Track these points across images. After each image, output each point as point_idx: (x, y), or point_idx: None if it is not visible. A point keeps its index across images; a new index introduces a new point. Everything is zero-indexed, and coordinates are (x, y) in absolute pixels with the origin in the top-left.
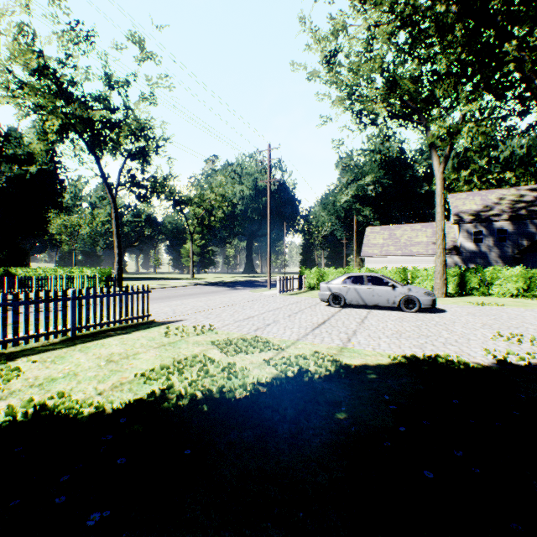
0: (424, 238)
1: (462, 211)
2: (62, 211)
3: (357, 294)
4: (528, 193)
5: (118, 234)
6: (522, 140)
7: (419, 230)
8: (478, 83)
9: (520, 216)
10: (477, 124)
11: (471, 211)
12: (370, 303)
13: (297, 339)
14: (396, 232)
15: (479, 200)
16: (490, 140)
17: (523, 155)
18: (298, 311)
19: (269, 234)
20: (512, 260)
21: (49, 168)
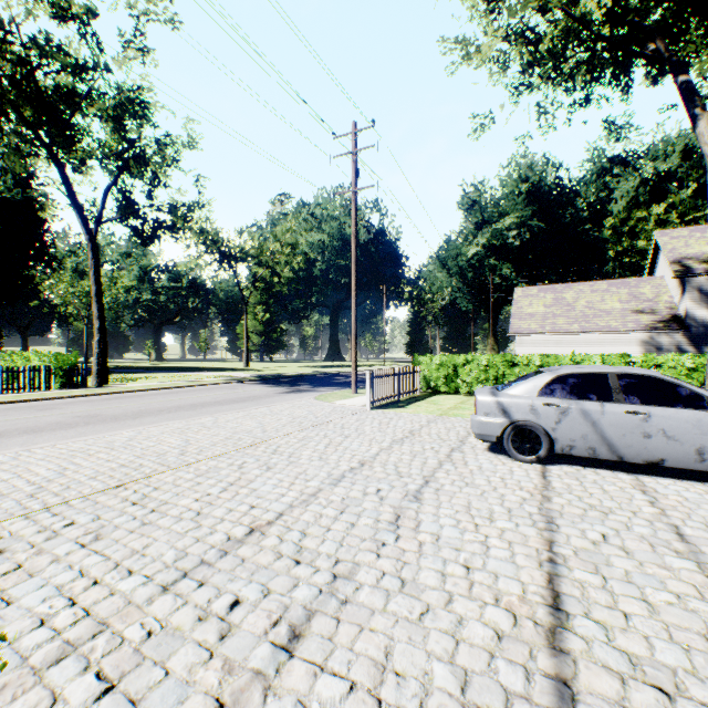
0: (617, 304)
1: (687, 257)
2: (56, 269)
3: (590, 429)
4: None
5: (99, 295)
6: None
7: (606, 291)
8: None
9: None
10: None
11: (703, 256)
12: (635, 456)
13: None
14: (566, 295)
15: None
16: (697, 159)
17: None
18: (421, 484)
19: (355, 290)
20: None
21: (14, 197)
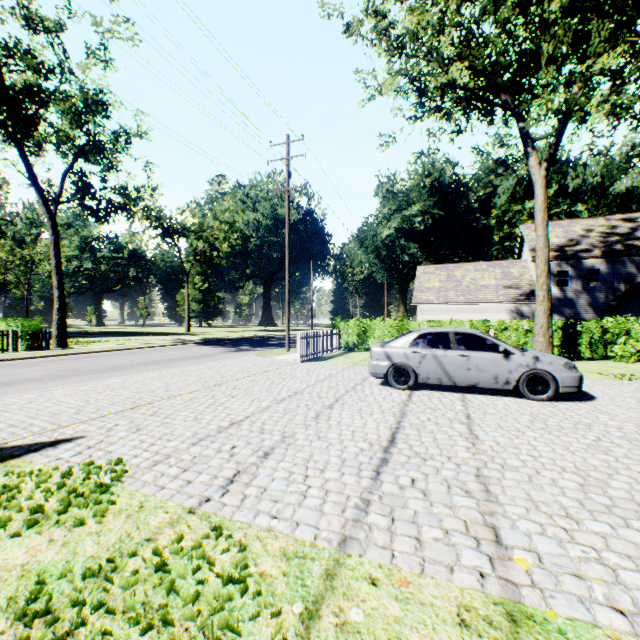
0: (493, 281)
1: None
2: None
3: (438, 367)
4: (621, 224)
5: (59, 268)
6: (595, 166)
7: (486, 270)
8: (618, 24)
9: (616, 251)
10: (615, 90)
11: (552, 246)
12: (462, 382)
13: (341, 539)
14: (456, 273)
15: (561, 232)
16: (558, 166)
17: (595, 185)
18: (333, 401)
19: (288, 269)
20: (606, 309)
21: None
